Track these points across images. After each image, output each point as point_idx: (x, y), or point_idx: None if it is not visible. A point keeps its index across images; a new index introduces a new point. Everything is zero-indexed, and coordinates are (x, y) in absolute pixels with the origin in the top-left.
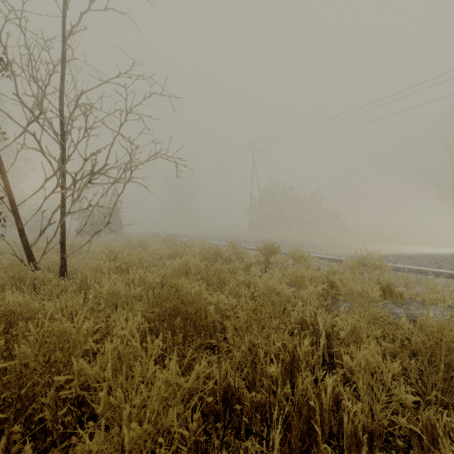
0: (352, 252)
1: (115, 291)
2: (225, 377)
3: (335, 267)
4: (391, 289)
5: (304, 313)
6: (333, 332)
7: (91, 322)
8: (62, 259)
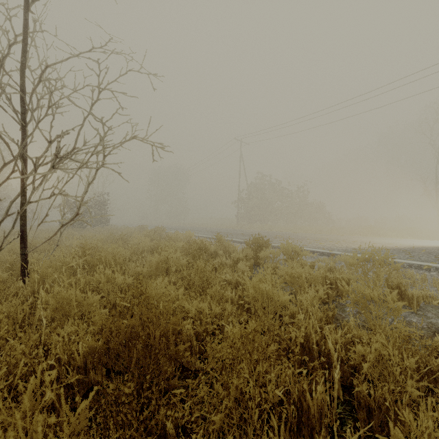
0: (344, 245)
1: (68, 299)
2: None
3: (331, 263)
4: (401, 290)
5: (307, 328)
6: (347, 356)
7: None
8: (22, 256)
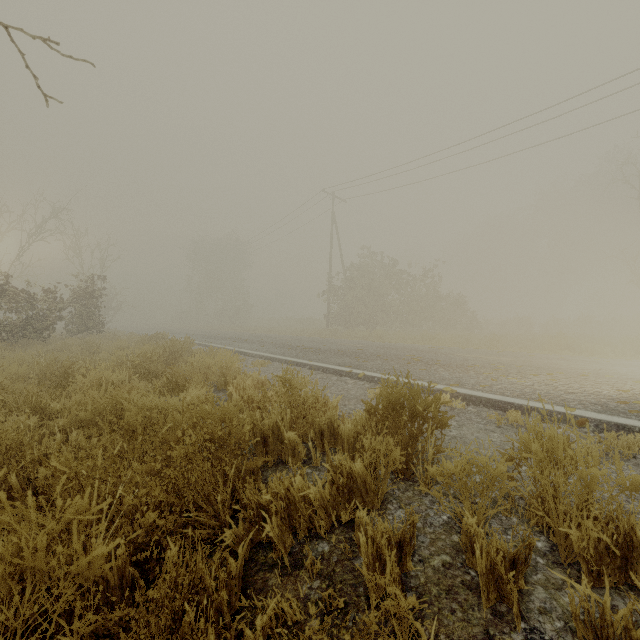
0: (575, 386)
1: None
2: None
3: None
4: None
5: None
6: None
7: None
8: None
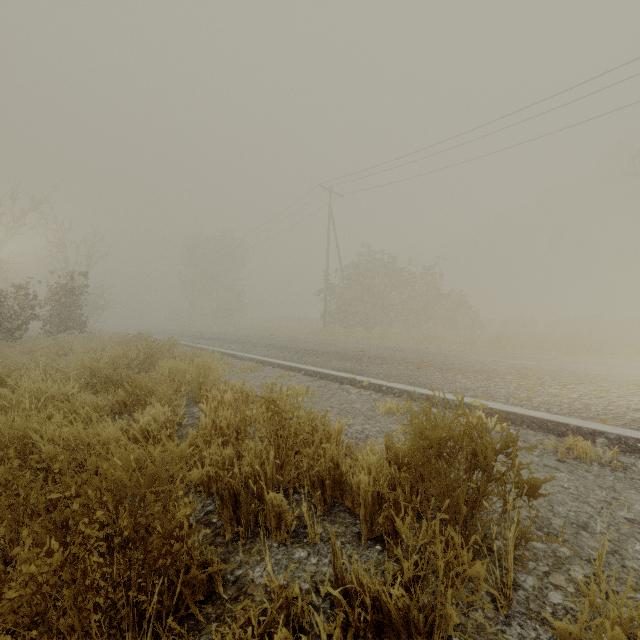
0: (635, 399)
1: None
2: None
3: None
4: None
5: None
6: None
7: None
8: None
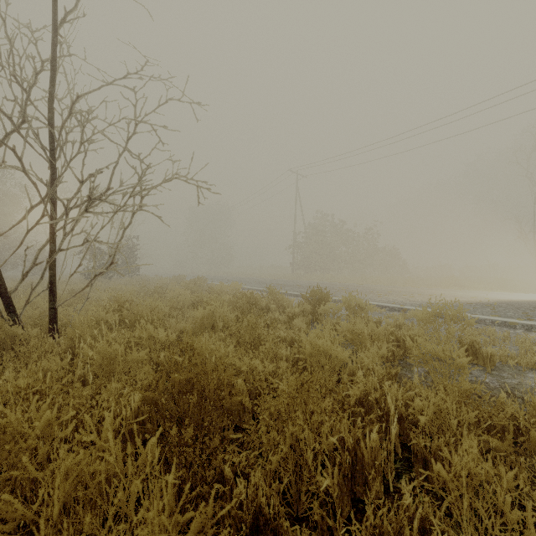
0: (418, 299)
1: (112, 354)
2: (255, 495)
3: (400, 318)
4: (475, 349)
5: (366, 385)
6: (407, 413)
7: (54, 411)
8: (51, 310)
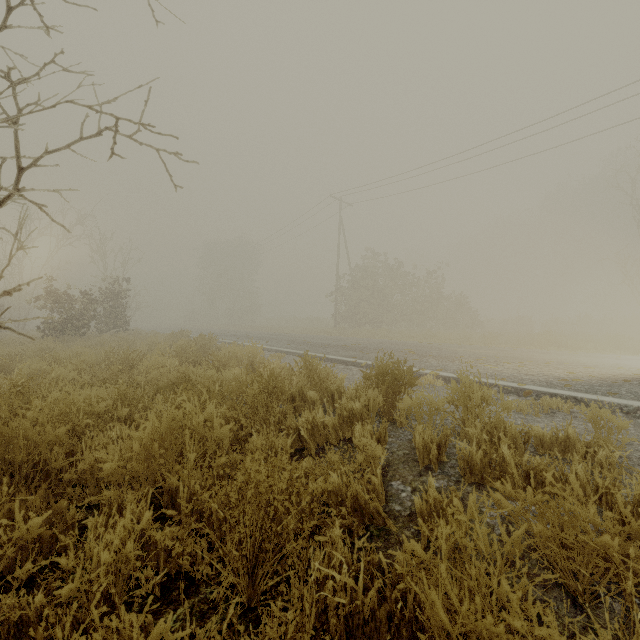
0: (535, 370)
1: None
2: None
3: (569, 428)
4: None
5: None
6: None
7: None
8: None
